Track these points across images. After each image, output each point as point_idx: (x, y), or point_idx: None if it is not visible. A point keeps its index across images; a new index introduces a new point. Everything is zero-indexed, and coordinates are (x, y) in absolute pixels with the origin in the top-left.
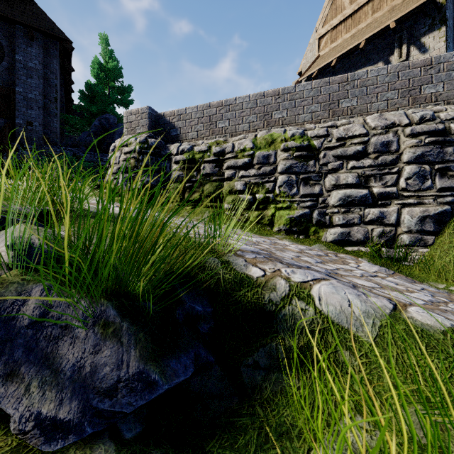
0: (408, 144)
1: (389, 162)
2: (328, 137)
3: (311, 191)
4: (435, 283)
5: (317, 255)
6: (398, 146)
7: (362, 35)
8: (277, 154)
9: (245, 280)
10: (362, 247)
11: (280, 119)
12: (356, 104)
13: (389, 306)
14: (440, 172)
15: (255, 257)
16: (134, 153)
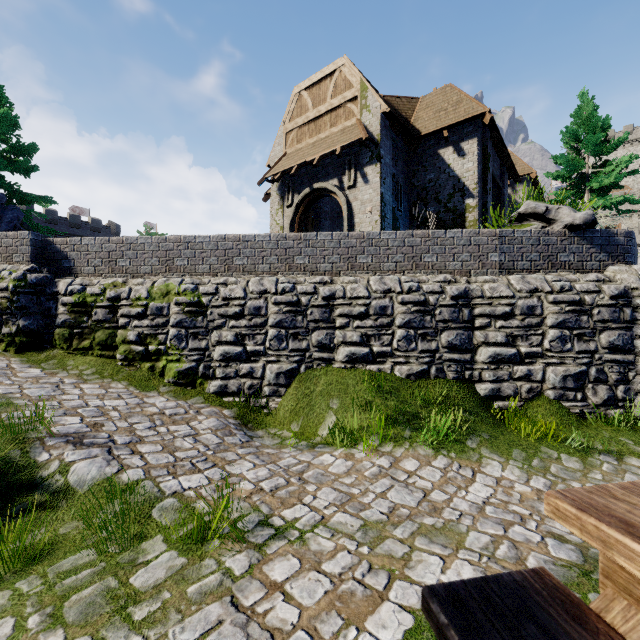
0: (272, 311)
1: (259, 324)
2: (216, 295)
3: (199, 346)
4: (272, 429)
5: (171, 415)
6: (266, 311)
7: (319, 148)
8: (171, 307)
9: (31, 463)
10: (237, 398)
11: (182, 267)
12: (247, 263)
13: (114, 471)
14: (294, 336)
15: (56, 442)
16: (7, 291)
